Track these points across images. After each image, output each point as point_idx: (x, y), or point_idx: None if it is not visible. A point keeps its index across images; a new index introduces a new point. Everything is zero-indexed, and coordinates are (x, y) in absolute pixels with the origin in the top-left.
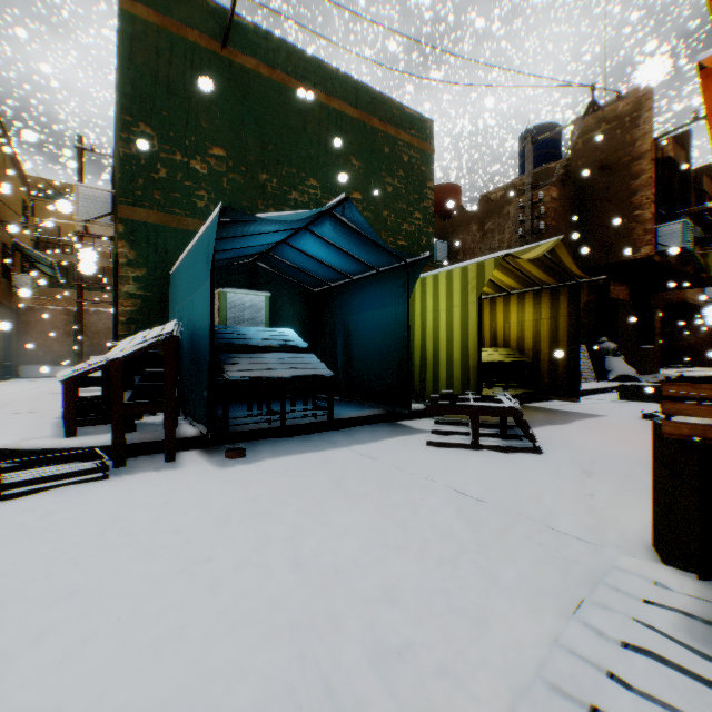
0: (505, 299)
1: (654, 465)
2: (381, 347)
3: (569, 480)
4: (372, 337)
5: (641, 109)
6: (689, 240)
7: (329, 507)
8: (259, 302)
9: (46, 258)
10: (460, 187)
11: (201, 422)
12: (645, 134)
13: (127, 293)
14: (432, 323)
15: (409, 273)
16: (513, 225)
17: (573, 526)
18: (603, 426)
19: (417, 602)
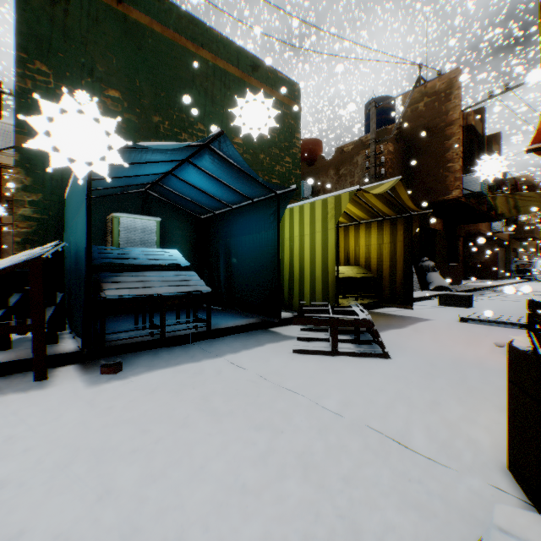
0: (356, 227)
1: (512, 389)
2: (255, 266)
3: (416, 386)
4: (248, 257)
5: (453, 88)
6: (485, 187)
7: (191, 434)
8: (150, 226)
9: None
10: (321, 141)
11: (81, 337)
12: (456, 106)
13: (23, 215)
14: (298, 245)
15: (279, 203)
16: (361, 171)
17: (429, 445)
18: (433, 329)
19: None
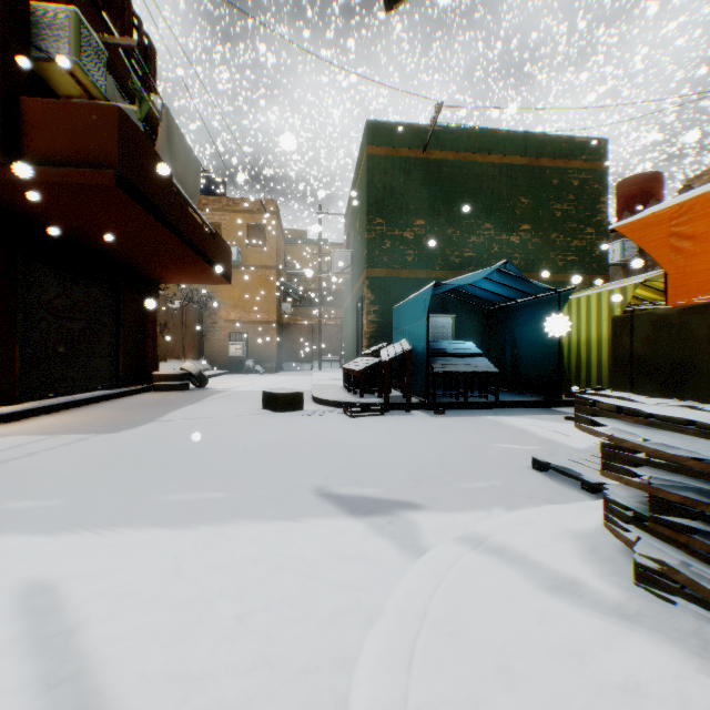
0: None
1: None
2: (538, 352)
3: None
4: (532, 345)
5: None
6: None
7: (490, 432)
8: (448, 321)
9: (296, 289)
10: (658, 173)
11: (420, 395)
12: None
13: (369, 320)
14: (584, 333)
15: (559, 298)
16: None
17: None
18: None
19: (519, 451)
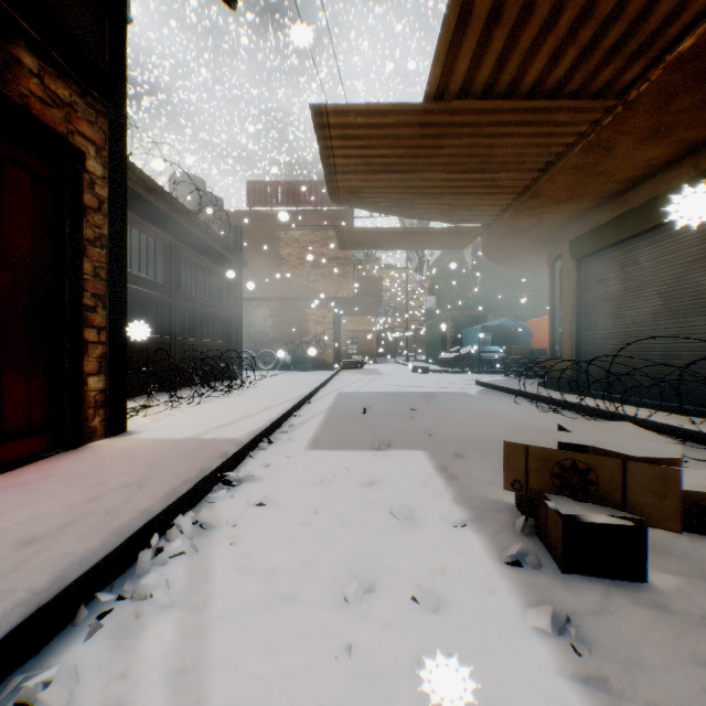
0: None
1: None
2: None
3: None
4: None
5: None
6: None
7: None
8: (489, 336)
9: (386, 308)
10: None
11: (476, 367)
12: None
13: (451, 336)
14: None
15: None
16: None
17: None
18: None
19: None
